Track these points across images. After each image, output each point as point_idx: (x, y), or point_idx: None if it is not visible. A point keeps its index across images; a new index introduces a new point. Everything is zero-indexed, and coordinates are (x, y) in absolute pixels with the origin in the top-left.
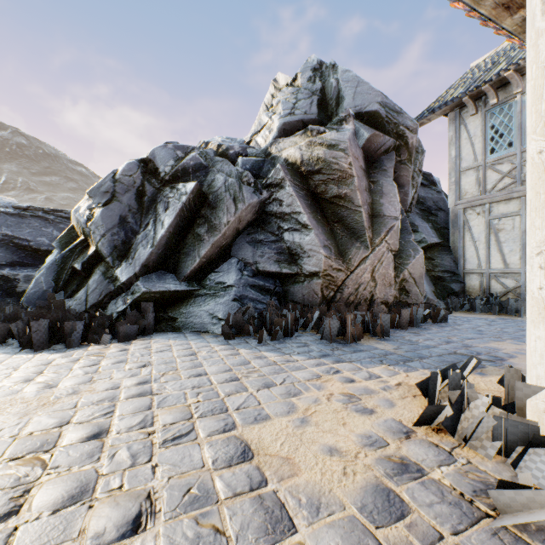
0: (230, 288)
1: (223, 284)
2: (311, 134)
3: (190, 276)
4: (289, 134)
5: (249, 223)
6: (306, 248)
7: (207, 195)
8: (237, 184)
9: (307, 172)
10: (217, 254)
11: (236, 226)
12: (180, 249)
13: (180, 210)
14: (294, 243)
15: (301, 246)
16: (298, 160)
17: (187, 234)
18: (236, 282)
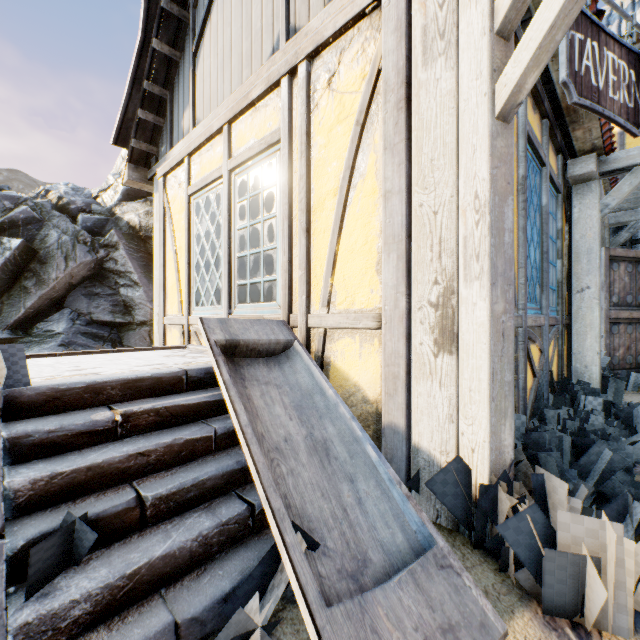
0: (59, 335)
1: (52, 332)
2: (151, 204)
3: (15, 325)
4: (134, 199)
5: (86, 278)
6: (138, 301)
7: (38, 250)
8: (71, 243)
9: (146, 237)
10: (48, 305)
11: (68, 281)
12: (5, 300)
13: (3, 265)
14: (128, 297)
15: (134, 300)
16: (138, 225)
17: (14, 286)
18: (66, 330)
